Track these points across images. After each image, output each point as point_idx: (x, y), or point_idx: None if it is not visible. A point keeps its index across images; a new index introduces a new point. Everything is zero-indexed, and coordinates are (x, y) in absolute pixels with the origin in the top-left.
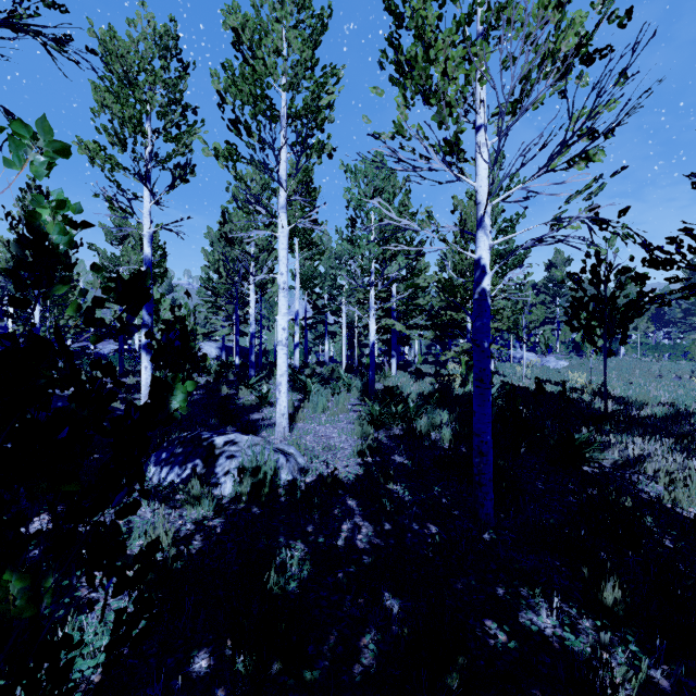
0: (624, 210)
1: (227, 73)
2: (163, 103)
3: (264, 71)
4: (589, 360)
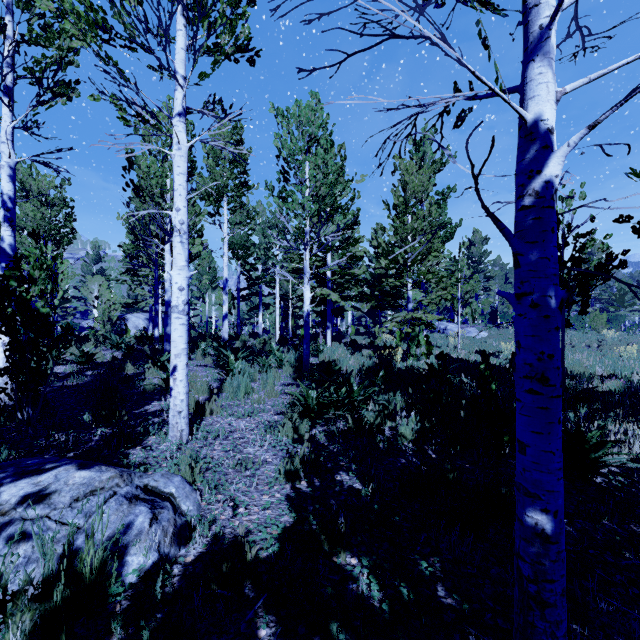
0: None
1: None
2: None
3: None
4: (507, 330)
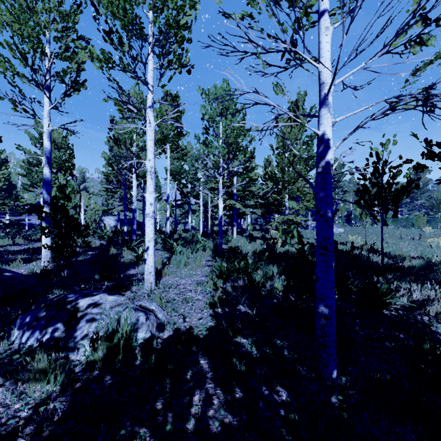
0: None
1: None
2: (58, 28)
3: None
4: (357, 228)
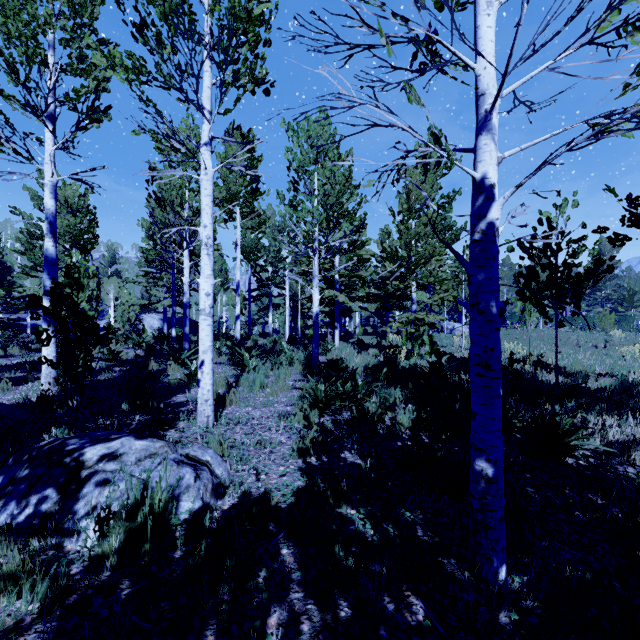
0: None
1: None
2: (66, 26)
3: None
4: (514, 331)
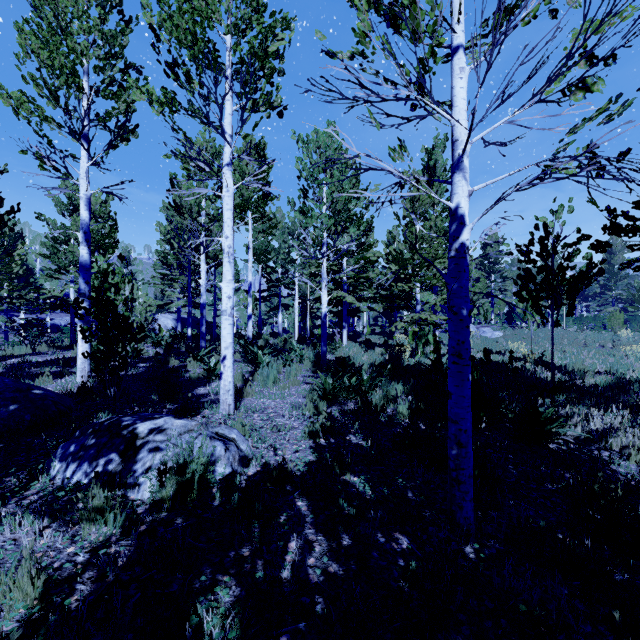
0: (624, 153)
1: (161, 5)
2: (100, 55)
3: (206, 9)
4: (522, 331)
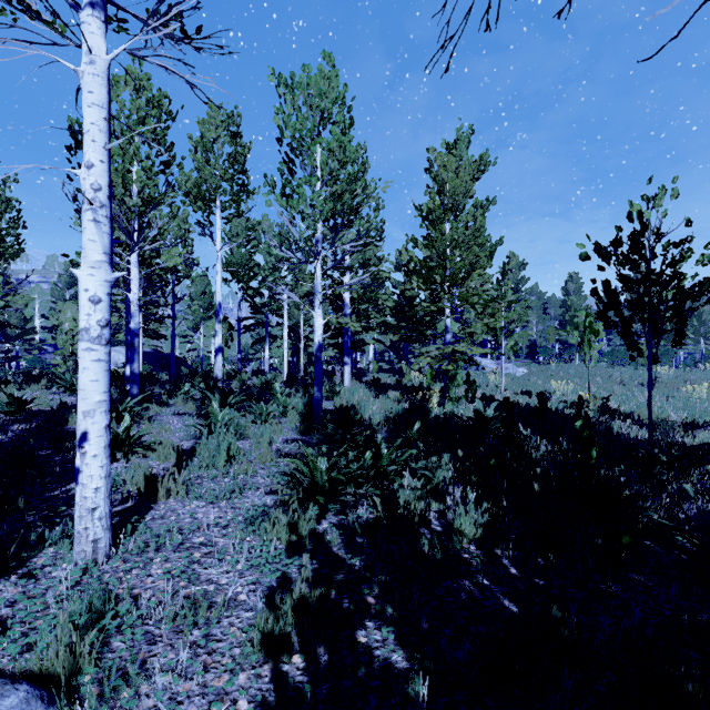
0: None
1: None
2: None
3: None
4: (549, 367)
